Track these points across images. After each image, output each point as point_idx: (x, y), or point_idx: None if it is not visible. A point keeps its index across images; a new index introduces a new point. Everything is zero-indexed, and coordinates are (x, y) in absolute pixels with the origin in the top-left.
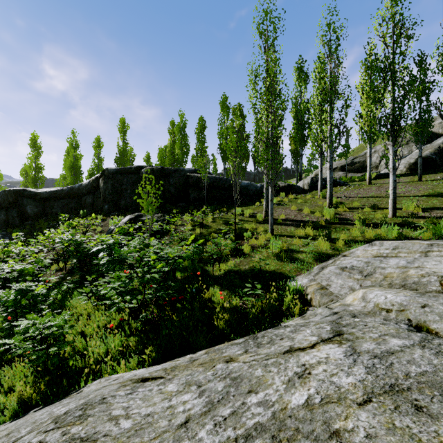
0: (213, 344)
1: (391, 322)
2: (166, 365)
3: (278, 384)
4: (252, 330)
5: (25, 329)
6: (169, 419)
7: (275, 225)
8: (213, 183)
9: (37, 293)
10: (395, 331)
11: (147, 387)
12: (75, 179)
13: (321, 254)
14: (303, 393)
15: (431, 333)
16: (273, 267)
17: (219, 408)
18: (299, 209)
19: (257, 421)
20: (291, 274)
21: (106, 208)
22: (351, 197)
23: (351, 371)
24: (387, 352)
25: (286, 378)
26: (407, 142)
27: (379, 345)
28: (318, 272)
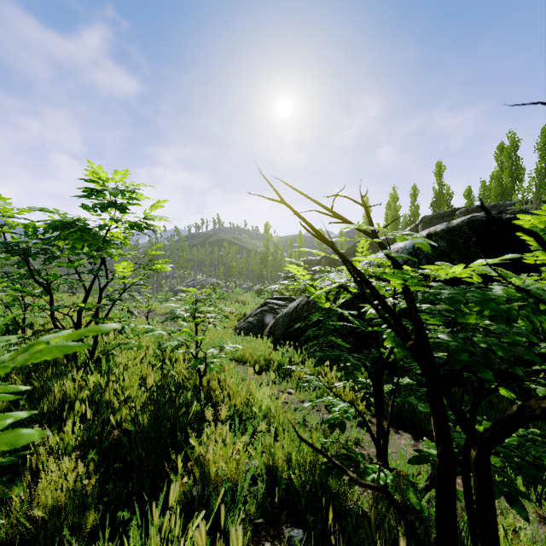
0: None
1: None
2: None
3: None
4: None
5: None
6: None
7: None
8: None
9: None
10: None
11: None
12: (395, 228)
13: None
14: None
15: None
16: None
17: None
18: None
19: None
20: None
21: None
22: None
23: None
24: None
25: None
26: None
27: None
28: None
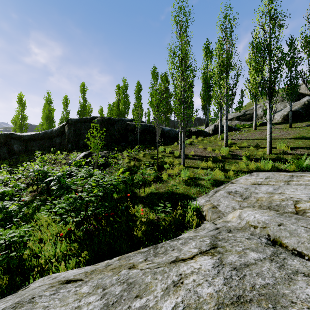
0: (132, 249)
1: (255, 237)
2: (88, 268)
3: (158, 291)
4: (162, 238)
5: None
6: None
7: (187, 159)
8: (145, 129)
9: (10, 210)
10: (255, 246)
11: (67, 288)
12: (49, 126)
13: (216, 181)
14: (172, 301)
15: (282, 247)
16: (182, 190)
17: None
18: (204, 147)
19: None
20: (194, 196)
21: (70, 147)
22: (242, 139)
23: (213, 281)
24: (244, 265)
25: (165, 285)
26: (279, 100)
27: (240, 257)
28: (212, 194)
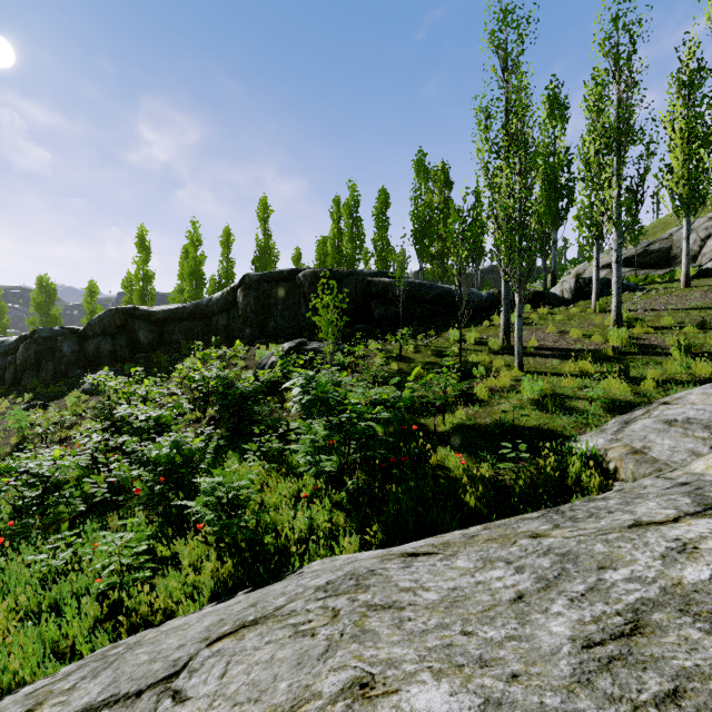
0: (467, 526)
1: None
2: (429, 541)
3: (646, 560)
4: (524, 511)
5: (212, 487)
6: (490, 594)
7: (523, 356)
8: (410, 291)
9: (196, 446)
10: None
11: (424, 561)
12: (196, 292)
13: (617, 401)
14: (700, 568)
15: None
16: (535, 421)
17: (563, 584)
18: (560, 331)
19: (639, 596)
20: (569, 432)
21: (248, 333)
22: (655, 310)
23: None
24: None
25: (655, 553)
26: None
27: None
28: (619, 428)
